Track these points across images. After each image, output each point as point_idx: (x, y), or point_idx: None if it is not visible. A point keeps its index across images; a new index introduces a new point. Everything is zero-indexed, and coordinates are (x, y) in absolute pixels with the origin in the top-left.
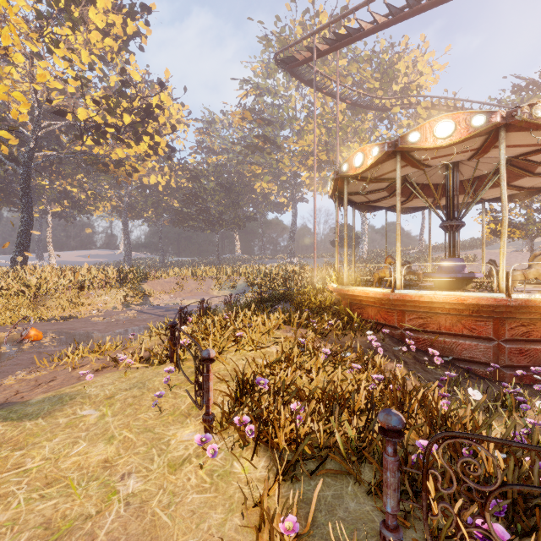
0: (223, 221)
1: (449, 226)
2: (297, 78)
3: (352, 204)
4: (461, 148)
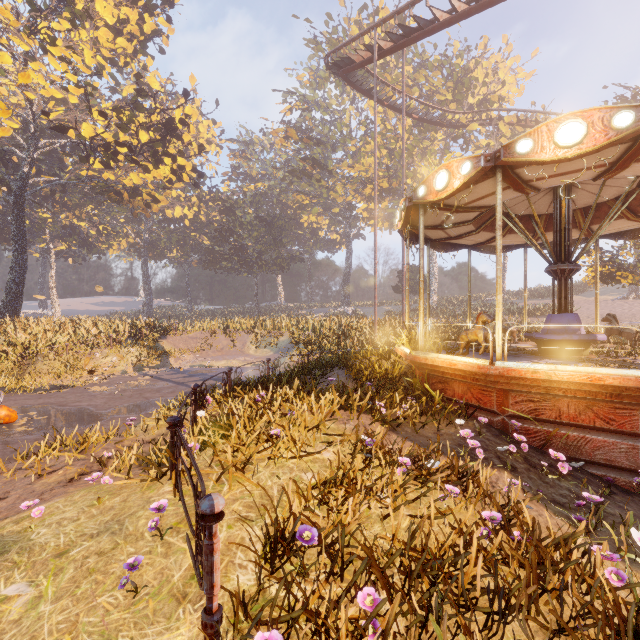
0: (263, 261)
1: (559, 271)
2: (352, 86)
3: (425, 242)
4: (588, 162)
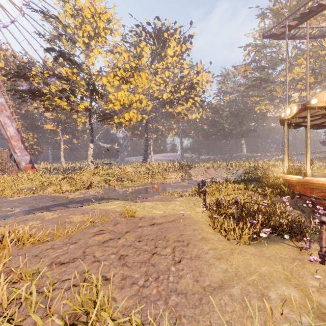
0: (232, 134)
1: None
2: (280, 39)
3: (304, 126)
4: None
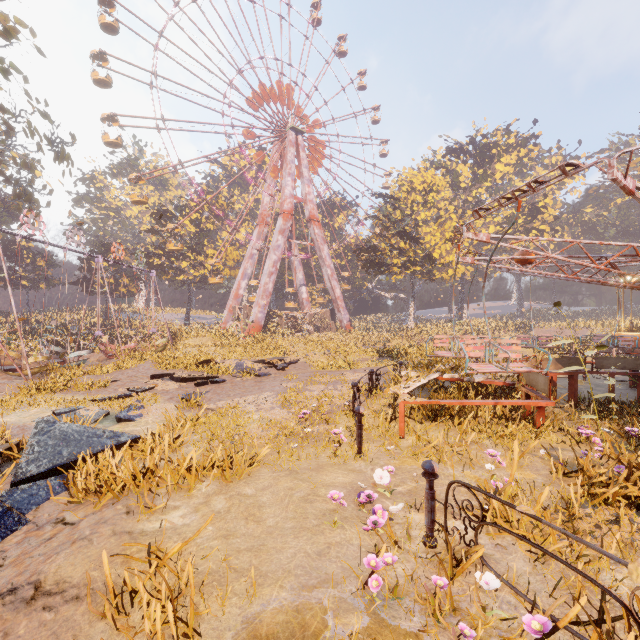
0: (625, 270)
1: None
2: None
3: None
4: None
